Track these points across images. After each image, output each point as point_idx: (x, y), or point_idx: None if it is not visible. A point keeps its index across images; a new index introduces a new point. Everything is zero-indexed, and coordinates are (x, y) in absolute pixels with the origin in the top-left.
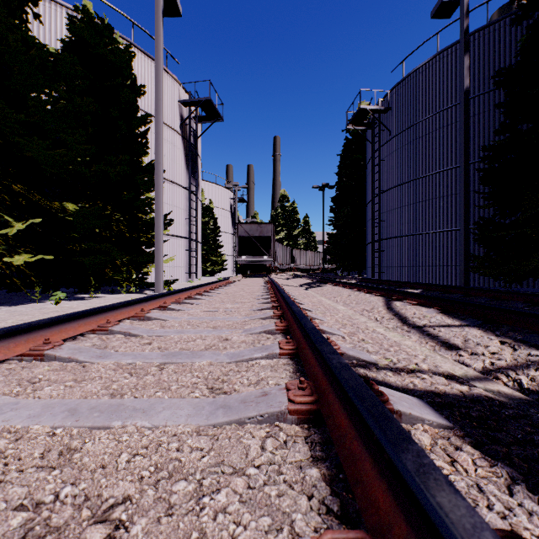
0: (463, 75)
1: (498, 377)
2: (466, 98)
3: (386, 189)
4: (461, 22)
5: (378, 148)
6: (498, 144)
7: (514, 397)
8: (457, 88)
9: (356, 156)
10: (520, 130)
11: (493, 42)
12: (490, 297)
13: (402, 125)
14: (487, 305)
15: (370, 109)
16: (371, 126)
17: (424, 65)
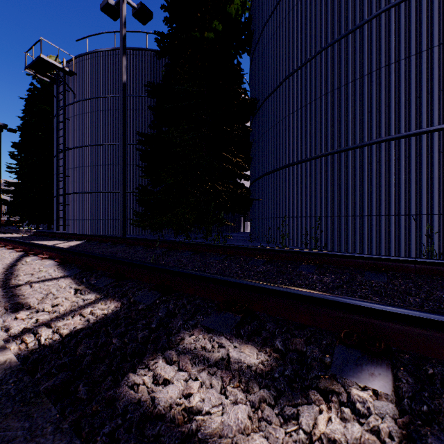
0: (122, 71)
1: (19, 341)
2: (124, 90)
3: (72, 147)
4: (121, 28)
5: (63, 106)
6: (147, 134)
7: (15, 364)
8: (128, 84)
9: (44, 107)
10: (162, 130)
11: (150, 63)
12: (127, 244)
13: (87, 93)
14: (91, 254)
15: (54, 63)
16: (57, 82)
17: (105, 51)
